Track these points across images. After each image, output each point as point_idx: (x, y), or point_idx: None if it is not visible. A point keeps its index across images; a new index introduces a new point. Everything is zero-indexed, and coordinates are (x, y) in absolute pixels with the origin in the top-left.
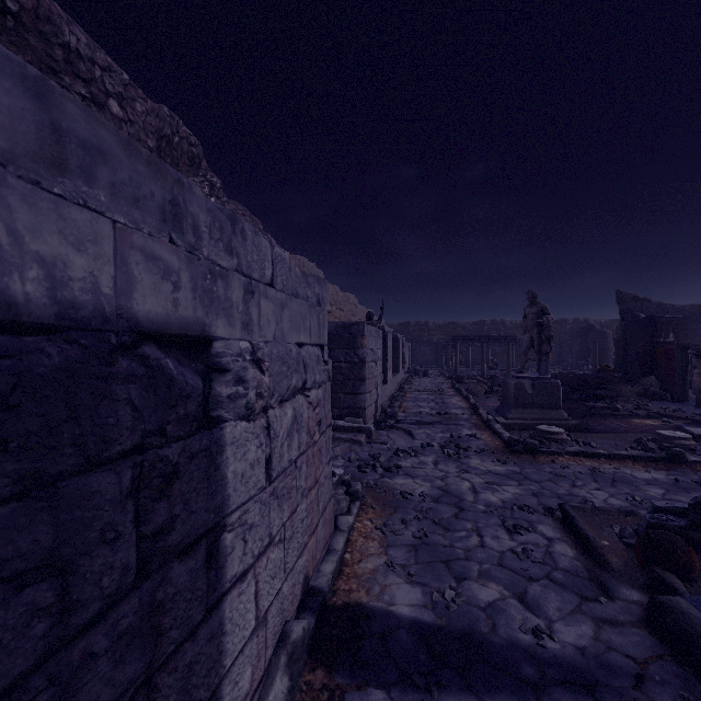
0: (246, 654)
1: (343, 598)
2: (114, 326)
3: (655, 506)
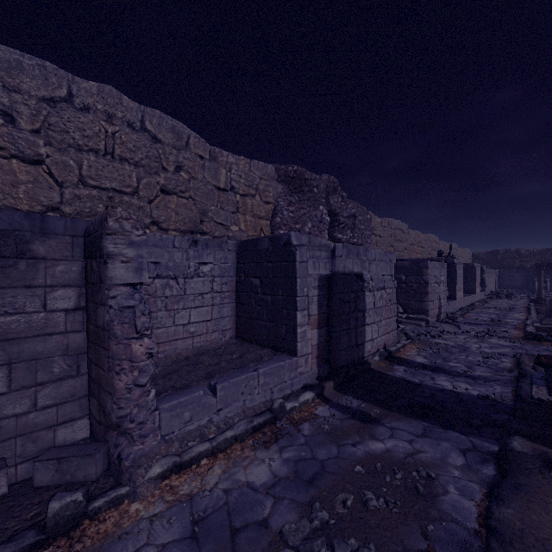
0: (369, 343)
1: (398, 356)
2: (352, 274)
3: None
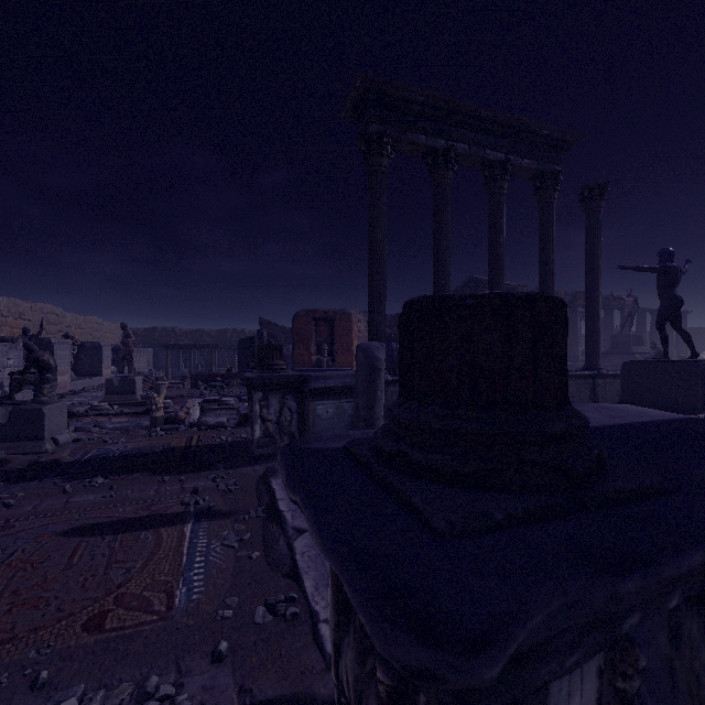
0: None
1: None
2: None
3: None
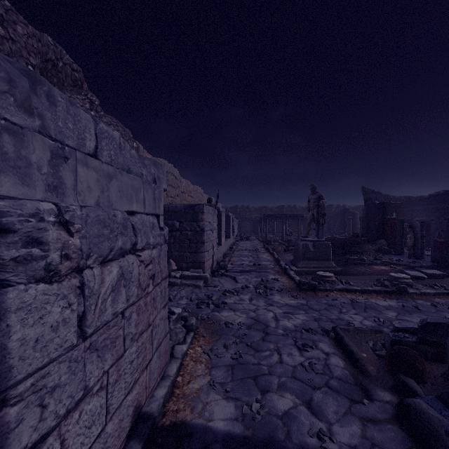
0: None
1: (171, 418)
2: None
3: (395, 327)
